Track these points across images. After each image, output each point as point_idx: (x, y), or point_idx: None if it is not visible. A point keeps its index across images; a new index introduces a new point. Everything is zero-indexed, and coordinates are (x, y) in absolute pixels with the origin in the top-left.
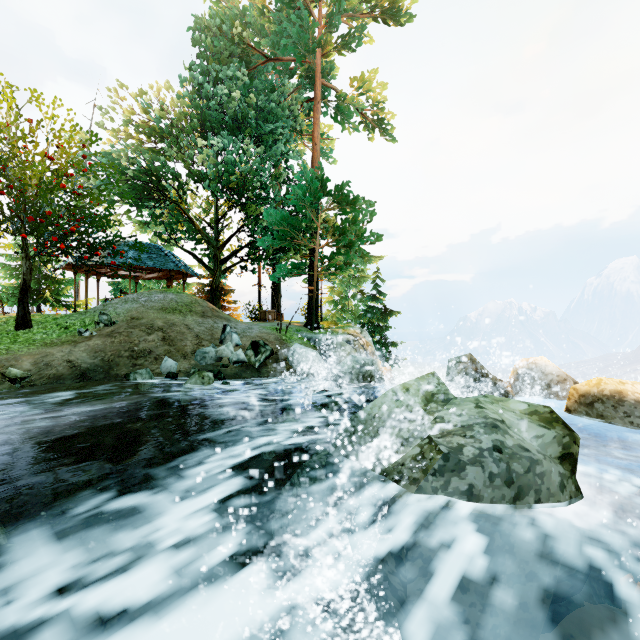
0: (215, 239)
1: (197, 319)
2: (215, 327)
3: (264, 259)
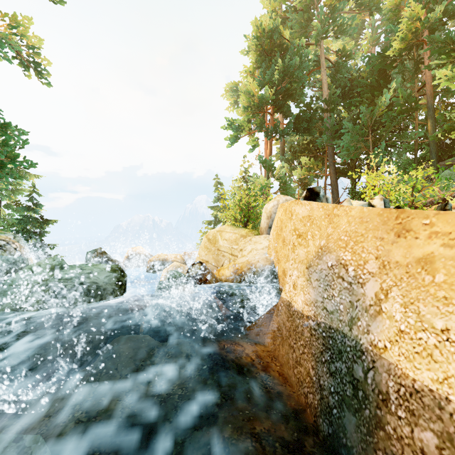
0: None
1: None
2: None
3: None
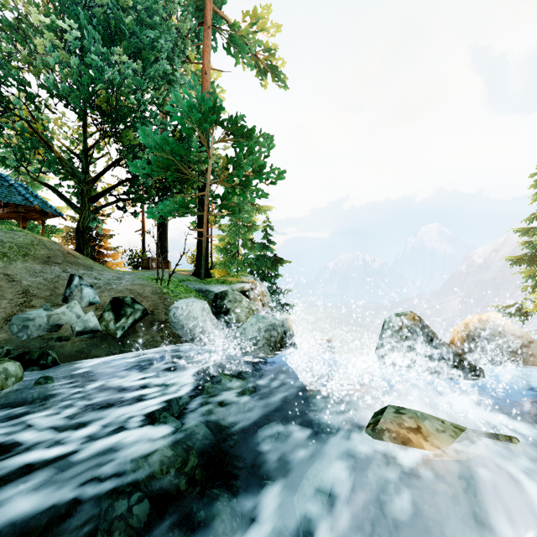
0: (83, 172)
1: (33, 266)
2: (62, 277)
3: (146, 199)
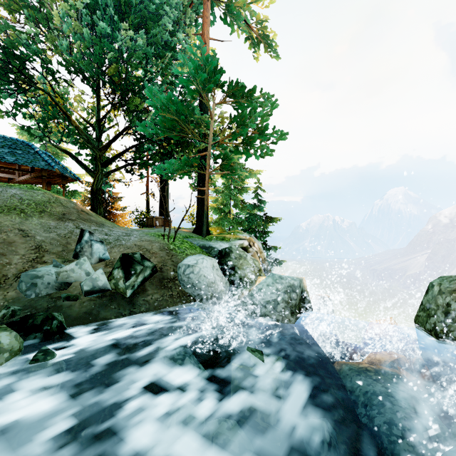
0: (96, 139)
1: (48, 222)
2: (75, 233)
3: (151, 164)
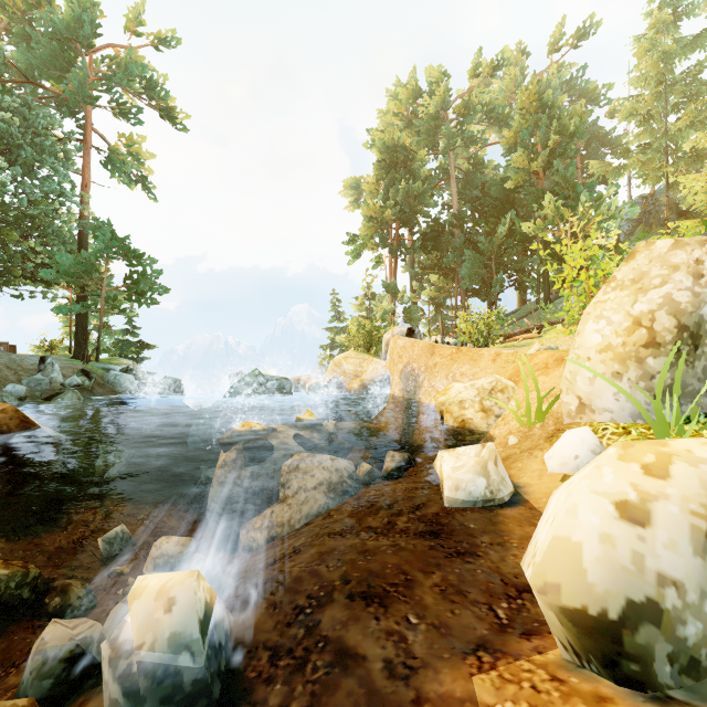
0: None
1: None
2: (14, 359)
3: (2, 283)
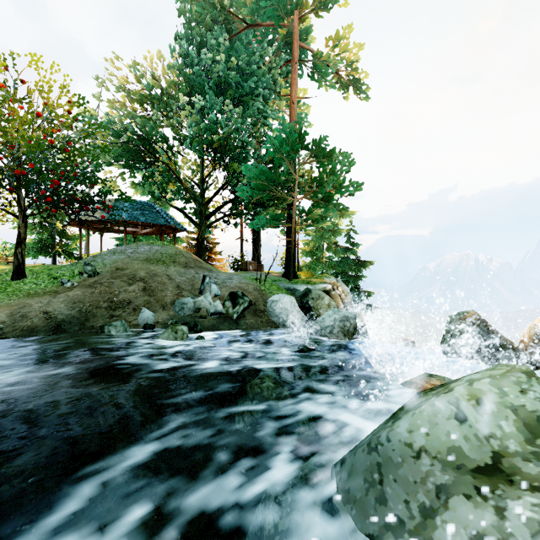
0: (201, 196)
1: (179, 269)
2: (196, 277)
3: (245, 214)
